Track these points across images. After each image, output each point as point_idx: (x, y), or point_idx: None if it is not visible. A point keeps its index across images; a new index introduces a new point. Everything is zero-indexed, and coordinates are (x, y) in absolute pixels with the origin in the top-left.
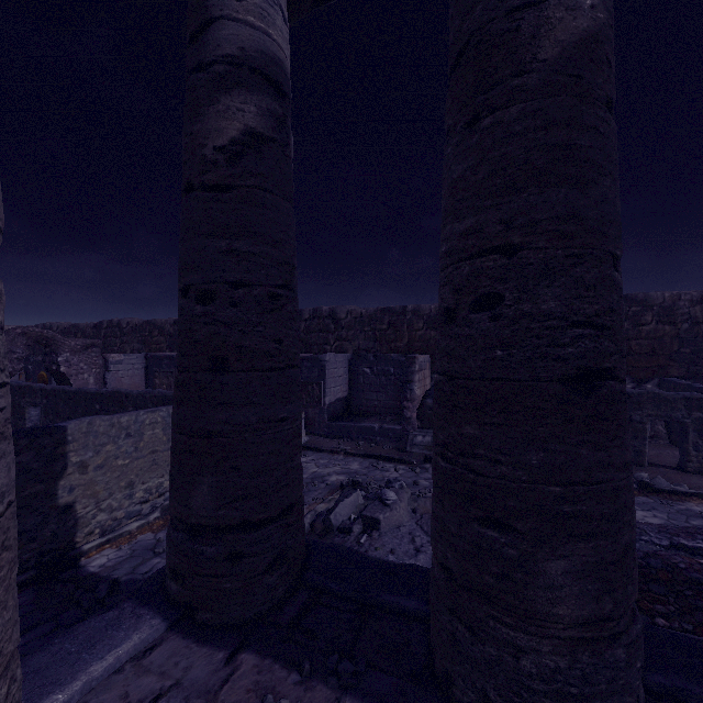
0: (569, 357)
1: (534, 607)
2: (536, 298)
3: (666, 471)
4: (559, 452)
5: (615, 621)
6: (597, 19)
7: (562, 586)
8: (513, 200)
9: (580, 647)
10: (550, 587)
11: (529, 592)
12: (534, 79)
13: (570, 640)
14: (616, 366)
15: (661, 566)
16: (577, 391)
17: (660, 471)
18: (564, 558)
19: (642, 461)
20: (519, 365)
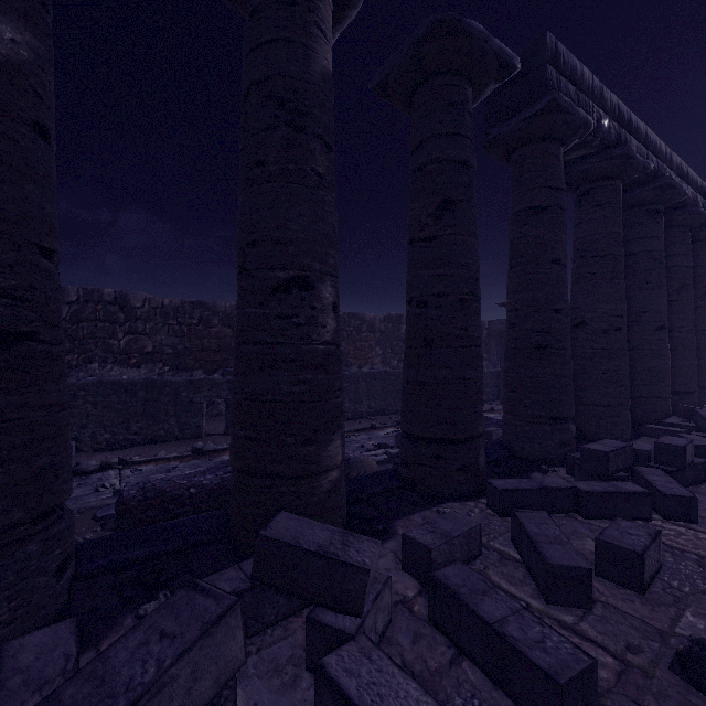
0: None
1: None
2: None
3: (216, 438)
4: None
5: (28, 524)
6: (19, 53)
7: None
8: None
9: None
10: None
11: None
12: None
13: None
14: (39, 331)
15: (155, 495)
16: None
17: (213, 438)
18: None
19: (201, 434)
20: None
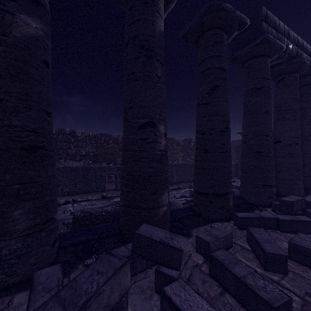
0: (24, 141)
1: (7, 230)
2: (10, 119)
3: (111, 191)
4: (19, 173)
5: (42, 224)
6: (38, 33)
7: (20, 218)
8: (0, 81)
9: (28, 237)
10: (15, 220)
11: (5, 225)
12: (10, 40)
13: (24, 236)
14: (45, 145)
15: (88, 215)
16: (28, 153)
17: (110, 192)
18: (20, 209)
19: (105, 190)
20: (2, 143)
